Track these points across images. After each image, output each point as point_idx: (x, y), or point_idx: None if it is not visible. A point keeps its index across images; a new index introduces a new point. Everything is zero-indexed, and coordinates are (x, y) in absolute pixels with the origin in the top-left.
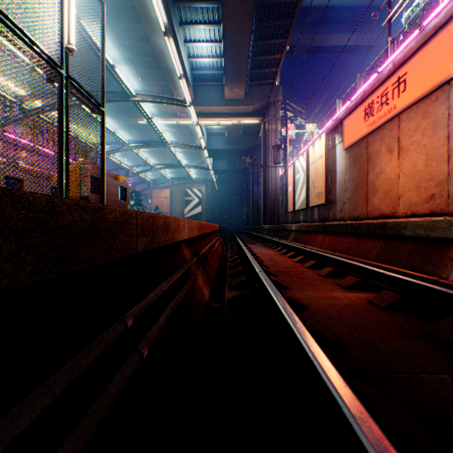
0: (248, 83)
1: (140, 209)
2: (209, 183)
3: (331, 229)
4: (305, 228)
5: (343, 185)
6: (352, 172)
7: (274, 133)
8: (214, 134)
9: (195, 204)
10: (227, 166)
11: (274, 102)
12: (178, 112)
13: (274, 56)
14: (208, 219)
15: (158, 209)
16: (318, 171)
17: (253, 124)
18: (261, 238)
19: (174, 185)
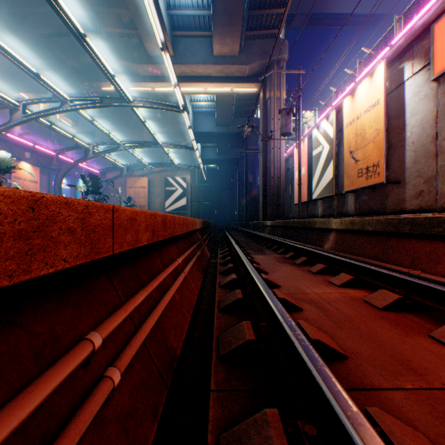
0: (244, 29)
1: (112, 202)
2: (197, 173)
3: None
4: (382, 227)
5: (429, 147)
6: None
7: (278, 102)
8: (202, 114)
9: (178, 195)
10: (217, 155)
11: (277, 62)
12: (153, 73)
13: None
14: (195, 214)
15: (134, 202)
16: (367, 131)
17: (248, 100)
18: (267, 239)
19: (153, 173)
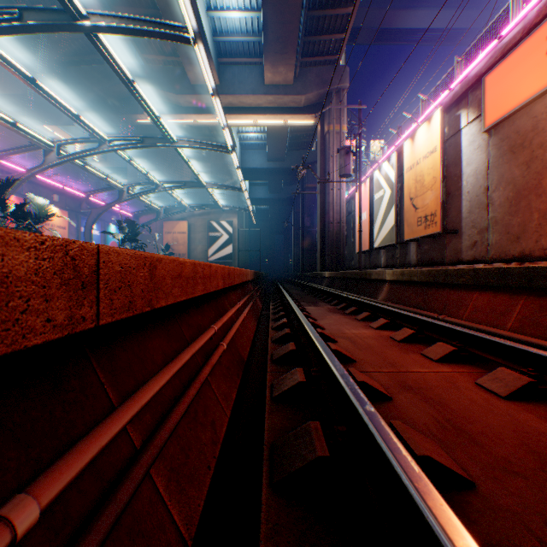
0: (299, 57)
1: (146, 250)
2: (244, 215)
3: (540, 281)
4: (424, 278)
5: (481, 198)
6: (508, 169)
7: (338, 136)
8: (251, 147)
9: (224, 242)
10: (268, 194)
11: (337, 92)
12: (196, 104)
13: (341, 11)
14: (242, 264)
15: (172, 250)
16: (425, 178)
17: (305, 131)
18: (323, 292)
19: (194, 216)
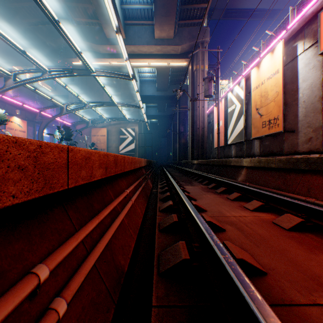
0: (177, 19)
1: (80, 146)
2: (142, 125)
3: None
4: (283, 165)
5: (317, 105)
6: None
7: (202, 73)
8: (146, 82)
9: (129, 141)
10: (157, 112)
11: (201, 44)
12: (110, 52)
13: None
14: (141, 155)
15: (96, 146)
16: (269, 93)
17: (180, 72)
18: (194, 174)
19: (110, 125)
